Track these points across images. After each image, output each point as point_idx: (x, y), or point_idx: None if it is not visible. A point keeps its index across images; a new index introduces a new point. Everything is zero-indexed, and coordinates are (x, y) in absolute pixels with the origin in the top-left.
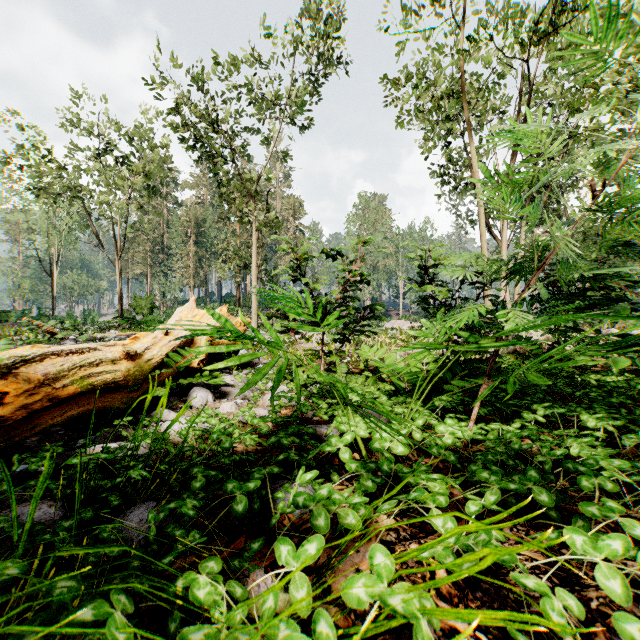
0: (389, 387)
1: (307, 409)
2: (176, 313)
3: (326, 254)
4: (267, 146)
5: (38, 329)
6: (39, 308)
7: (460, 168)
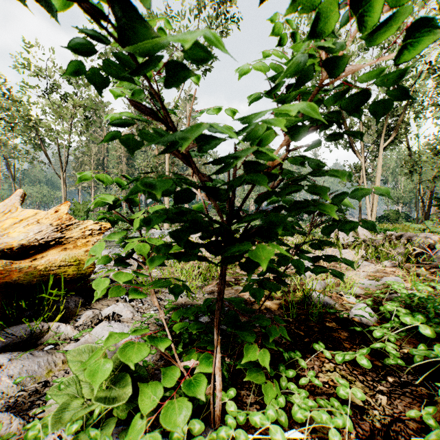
0: None
1: None
2: None
3: None
4: None
5: None
6: None
7: None
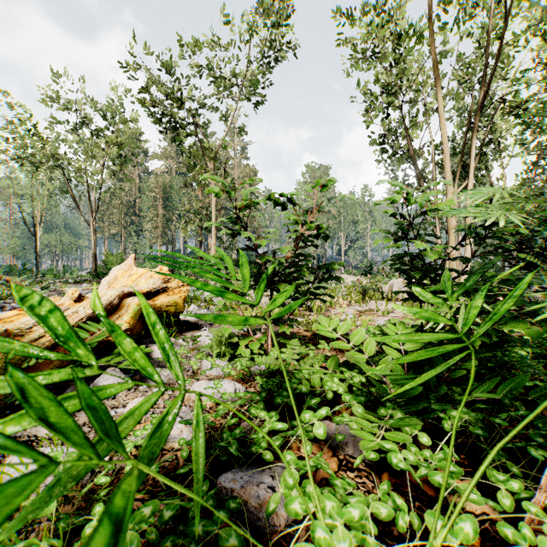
0: (358, 378)
1: (235, 452)
2: (112, 272)
3: (274, 202)
4: (225, 119)
5: (7, 284)
6: (24, 264)
7: (397, 139)
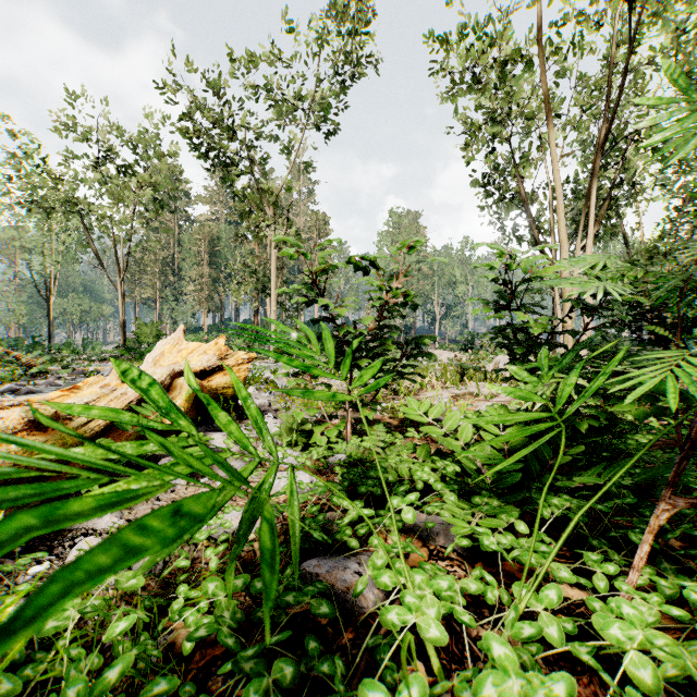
0: (452, 467)
1: (320, 536)
2: (157, 347)
3: (355, 265)
4: (288, 154)
5: (17, 362)
6: (33, 336)
7: (505, 178)
